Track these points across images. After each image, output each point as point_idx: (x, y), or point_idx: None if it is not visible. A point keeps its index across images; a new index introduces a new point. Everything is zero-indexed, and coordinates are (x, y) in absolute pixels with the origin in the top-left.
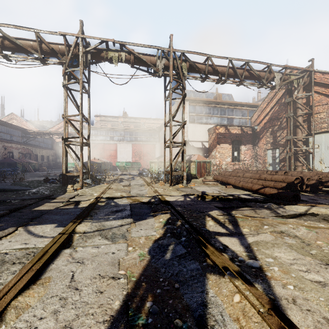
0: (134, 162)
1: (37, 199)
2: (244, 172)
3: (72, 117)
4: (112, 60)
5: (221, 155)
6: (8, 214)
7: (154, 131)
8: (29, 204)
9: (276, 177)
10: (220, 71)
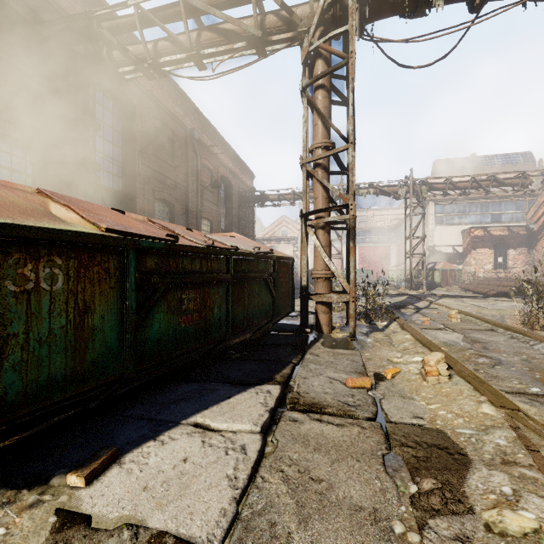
0: (363, 269)
1: None
2: (493, 281)
3: (283, 217)
4: (361, 195)
5: (477, 262)
6: None
7: (388, 228)
8: None
9: (510, 284)
10: (462, 186)
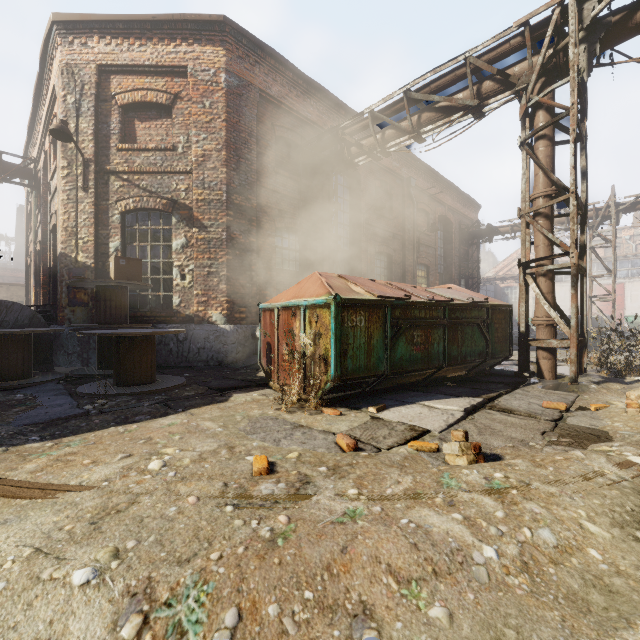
0: None
1: None
2: None
3: None
4: None
5: None
6: None
7: None
8: None
9: None
10: None
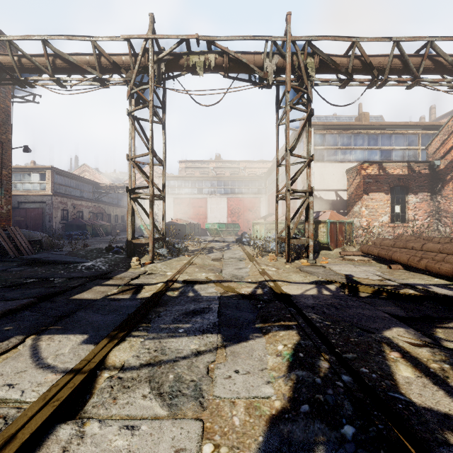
0: (231, 223)
1: (87, 278)
2: (423, 242)
3: None
4: (195, 69)
5: (370, 211)
6: (35, 303)
7: (258, 178)
8: (72, 287)
9: None
10: (376, 64)
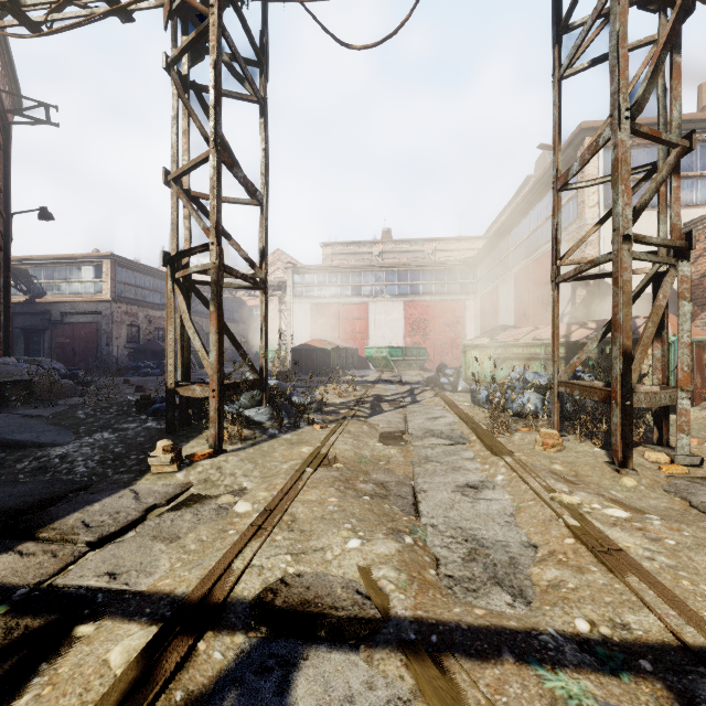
0: (411, 347)
1: None
2: None
3: (277, 253)
4: None
5: None
6: None
7: (462, 266)
8: None
9: None
10: None
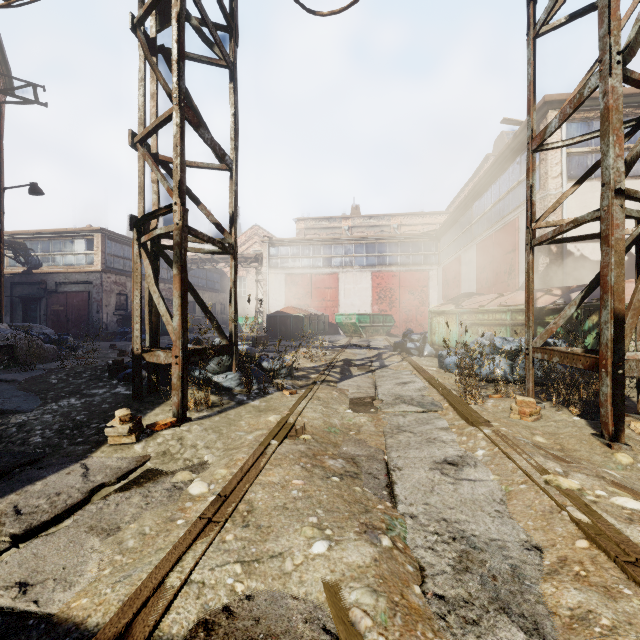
0: (379, 314)
1: None
2: None
3: (254, 228)
4: None
5: None
6: None
7: (426, 238)
8: None
9: None
10: None
